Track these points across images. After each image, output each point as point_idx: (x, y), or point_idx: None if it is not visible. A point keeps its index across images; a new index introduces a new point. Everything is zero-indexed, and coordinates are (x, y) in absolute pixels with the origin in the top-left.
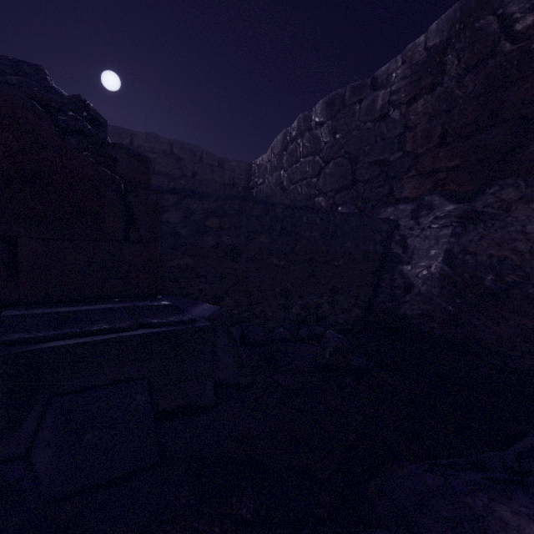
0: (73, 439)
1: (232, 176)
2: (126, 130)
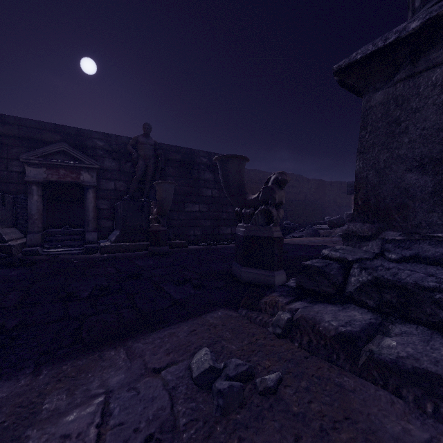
0: None
1: None
2: (341, 182)
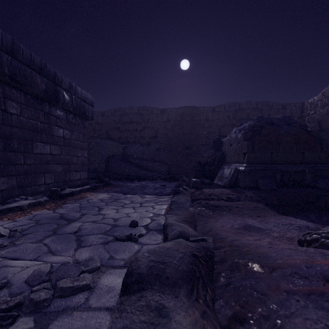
0: (326, 184)
1: (290, 112)
2: (237, 103)
